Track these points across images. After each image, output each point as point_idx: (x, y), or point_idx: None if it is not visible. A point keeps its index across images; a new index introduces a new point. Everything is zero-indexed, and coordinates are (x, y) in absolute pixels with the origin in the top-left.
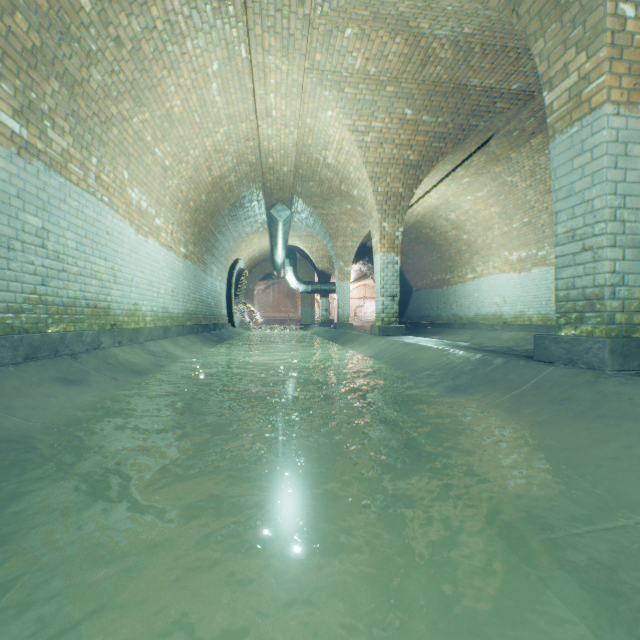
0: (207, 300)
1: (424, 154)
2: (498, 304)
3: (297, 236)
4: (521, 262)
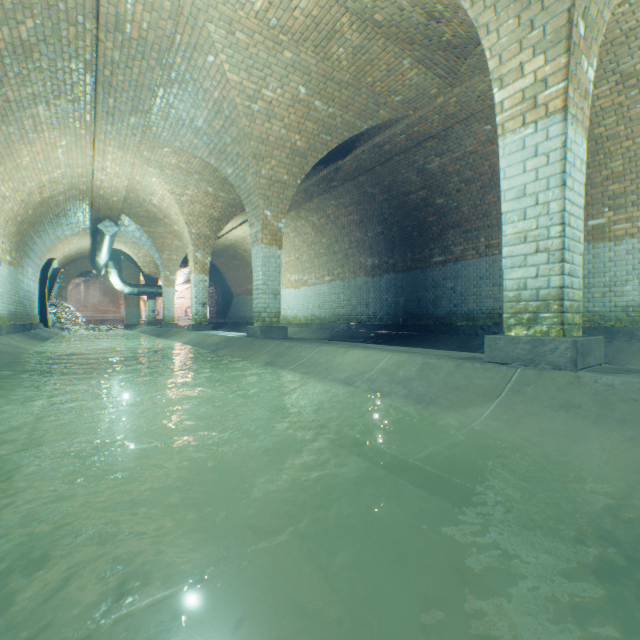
0: (24, 301)
1: (223, 213)
2: (285, 309)
3: (123, 242)
4: (296, 282)
